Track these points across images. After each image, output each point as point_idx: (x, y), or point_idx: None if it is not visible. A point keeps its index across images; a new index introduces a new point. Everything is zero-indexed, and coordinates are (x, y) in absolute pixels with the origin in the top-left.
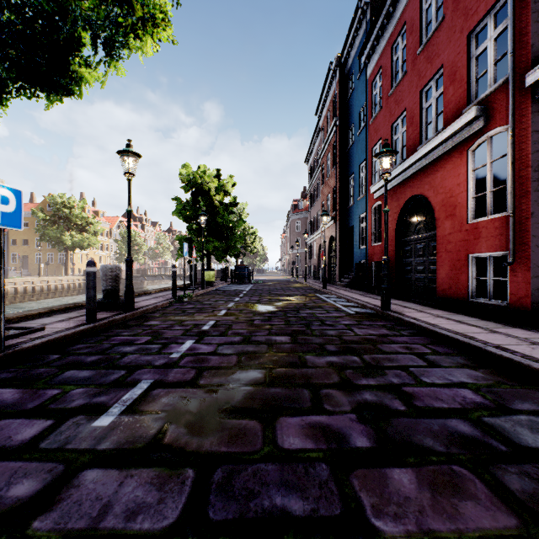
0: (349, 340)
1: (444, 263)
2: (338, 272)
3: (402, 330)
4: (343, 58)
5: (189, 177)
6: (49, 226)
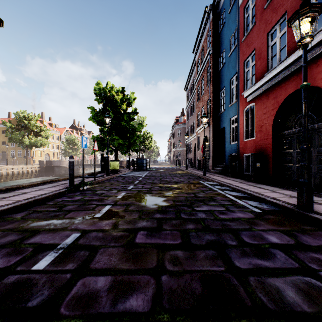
0: None
1: None
2: (211, 162)
3: None
4: (215, 3)
5: (101, 91)
6: (14, 131)
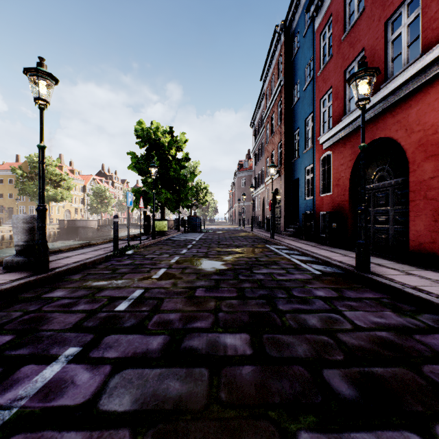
0: (355, 348)
1: (422, 212)
2: (283, 222)
3: (418, 314)
4: (288, 21)
5: (143, 132)
6: (26, 181)
